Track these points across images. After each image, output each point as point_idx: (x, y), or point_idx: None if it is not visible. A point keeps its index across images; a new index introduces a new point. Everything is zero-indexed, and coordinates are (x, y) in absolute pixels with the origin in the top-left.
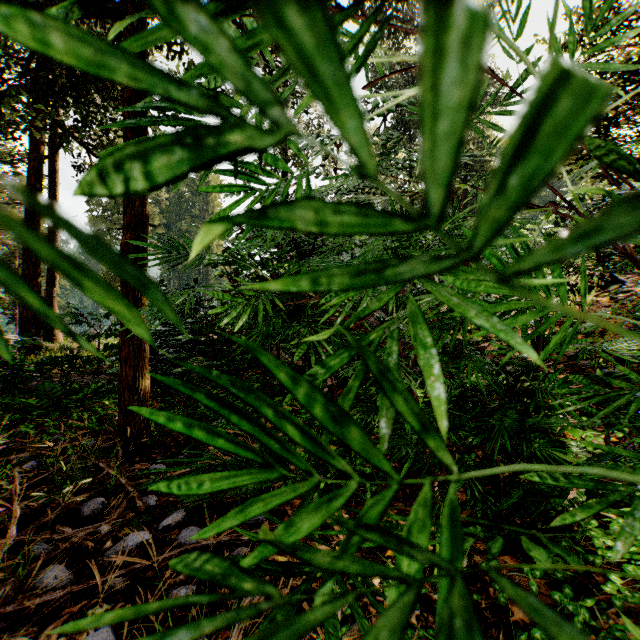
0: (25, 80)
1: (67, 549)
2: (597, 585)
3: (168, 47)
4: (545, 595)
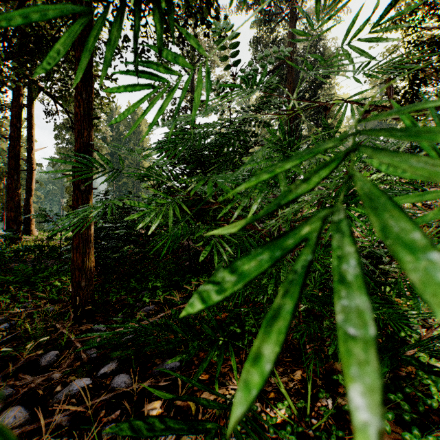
0: (3, 44)
1: (27, 392)
2: (433, 422)
3: (109, 24)
4: (395, 432)
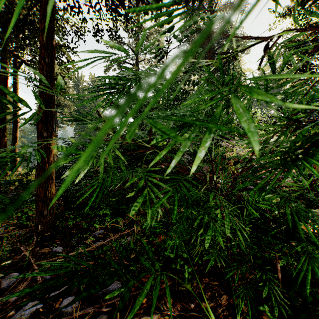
0: None
1: None
2: None
3: (70, 7)
4: None
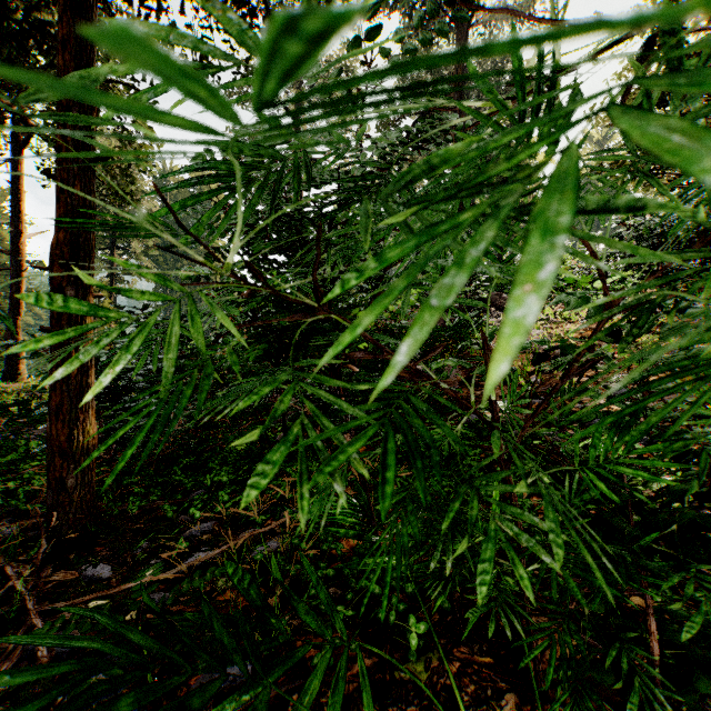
0: None
1: None
2: None
3: None
4: None
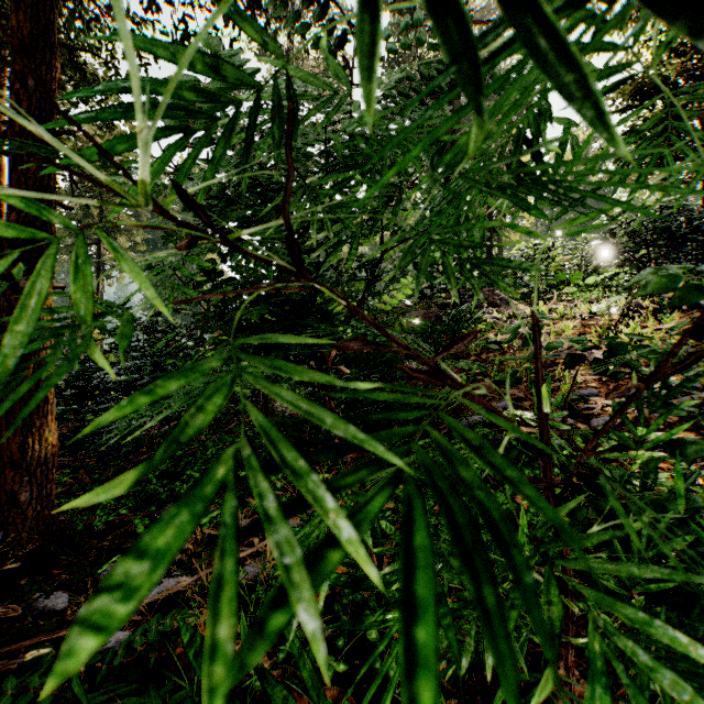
0: None
1: None
2: None
3: None
4: None
